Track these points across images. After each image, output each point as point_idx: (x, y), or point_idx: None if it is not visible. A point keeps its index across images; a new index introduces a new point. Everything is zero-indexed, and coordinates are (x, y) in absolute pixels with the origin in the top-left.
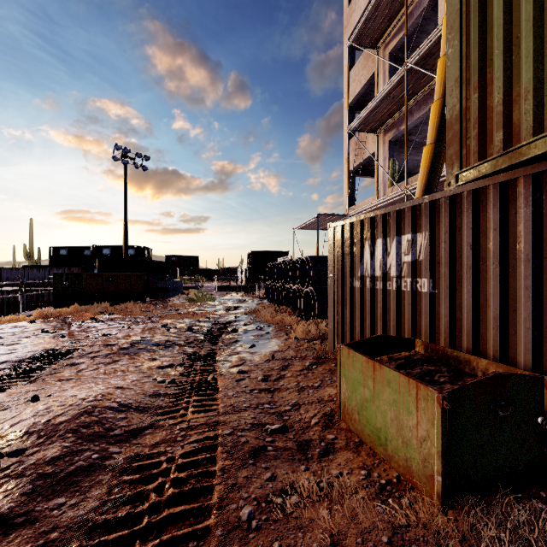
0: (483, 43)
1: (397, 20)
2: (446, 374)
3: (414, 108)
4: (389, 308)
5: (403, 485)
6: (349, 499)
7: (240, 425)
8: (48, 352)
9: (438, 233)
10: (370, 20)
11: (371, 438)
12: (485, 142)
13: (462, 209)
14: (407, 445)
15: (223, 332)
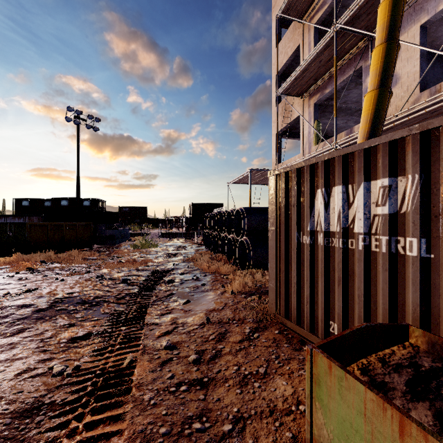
0: None
1: None
2: None
3: (338, 72)
4: (351, 271)
5: None
6: None
7: None
8: None
9: (435, 175)
10: None
11: None
12: None
13: None
14: None
15: (159, 282)
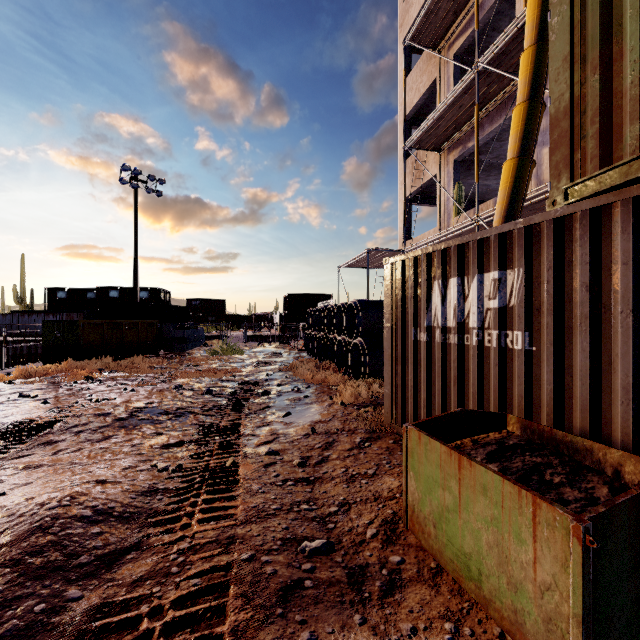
0: (607, 2)
1: (464, 14)
2: (560, 470)
3: (485, 120)
4: (466, 369)
5: None
6: None
7: (266, 542)
8: (18, 426)
9: (537, 270)
10: (431, 13)
11: (455, 565)
12: (609, 141)
13: (574, 237)
14: (516, 590)
15: (251, 394)
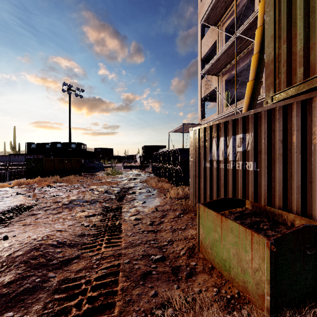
0: (289, 12)
1: (230, 9)
2: (267, 223)
3: (240, 60)
4: (228, 180)
5: (242, 299)
6: (207, 311)
7: (135, 256)
8: (18, 207)
9: (259, 133)
10: (214, 8)
11: (219, 265)
12: (291, 75)
13: (275, 118)
14: (244, 272)
15: (126, 193)
